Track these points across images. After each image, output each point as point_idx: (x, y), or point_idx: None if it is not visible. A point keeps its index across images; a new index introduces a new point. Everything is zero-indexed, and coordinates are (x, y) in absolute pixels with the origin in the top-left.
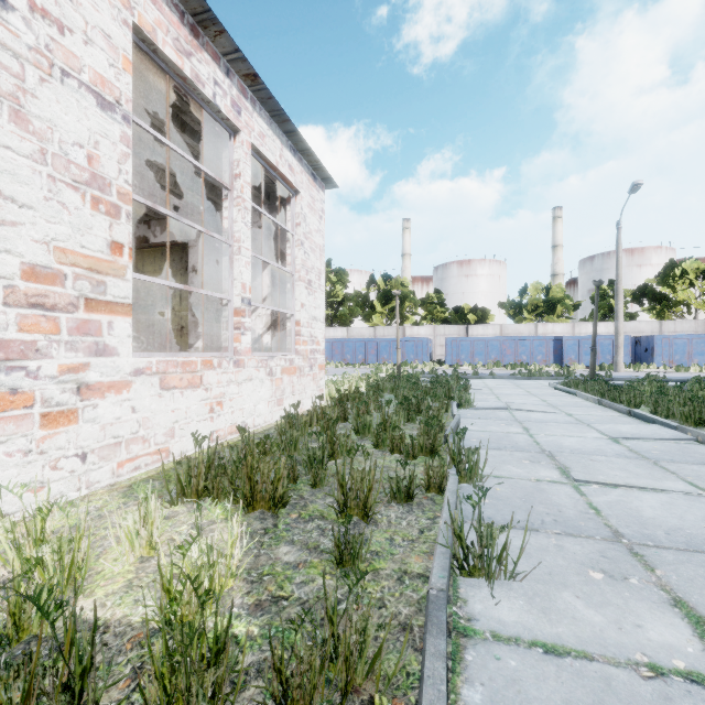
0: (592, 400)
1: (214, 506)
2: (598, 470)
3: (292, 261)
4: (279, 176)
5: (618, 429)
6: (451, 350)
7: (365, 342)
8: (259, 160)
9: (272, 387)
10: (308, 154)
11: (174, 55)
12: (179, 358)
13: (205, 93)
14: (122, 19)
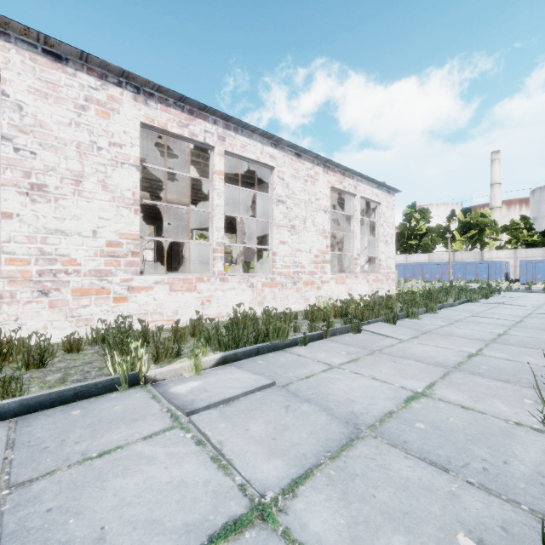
0: None
1: None
2: (488, 315)
3: (377, 233)
4: (371, 201)
5: None
6: (525, 271)
7: (441, 264)
8: (363, 199)
9: (368, 287)
10: (385, 186)
11: (338, 186)
12: (339, 275)
13: (346, 190)
14: (328, 187)
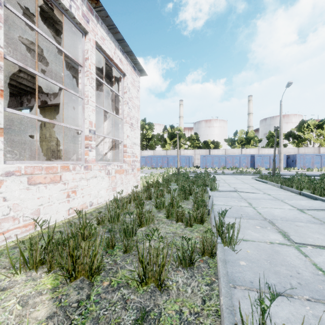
0: (276, 186)
1: (47, 274)
2: (305, 234)
3: (122, 112)
4: (114, 64)
5: (299, 203)
6: (202, 161)
7: (162, 157)
8: (101, 53)
9: (109, 181)
10: (131, 55)
11: None
12: (43, 164)
13: (63, 3)
14: None
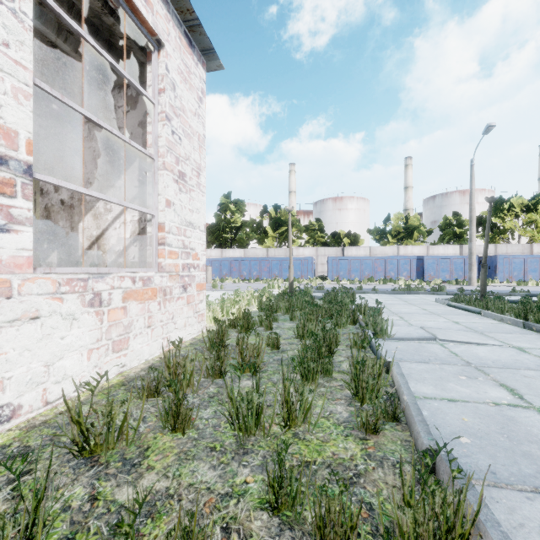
0: (511, 322)
1: None
2: None
3: (153, 141)
4: (123, 1)
5: None
6: (331, 268)
7: (259, 260)
8: None
9: (101, 323)
10: None
11: None
12: None
13: None
14: None
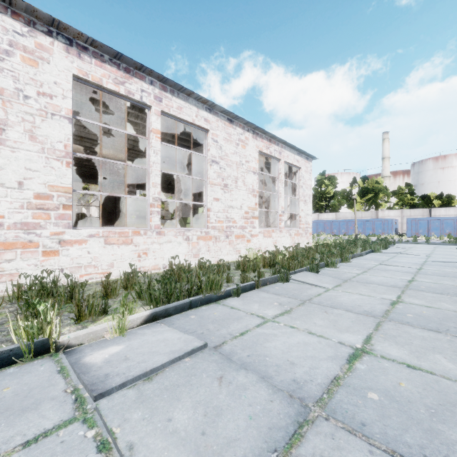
0: None
1: None
2: (393, 263)
3: (298, 194)
4: (293, 165)
5: (437, 259)
6: (410, 227)
7: (346, 221)
8: (286, 163)
9: (291, 239)
10: (304, 153)
11: (266, 151)
12: (266, 229)
13: (272, 155)
14: (257, 151)
